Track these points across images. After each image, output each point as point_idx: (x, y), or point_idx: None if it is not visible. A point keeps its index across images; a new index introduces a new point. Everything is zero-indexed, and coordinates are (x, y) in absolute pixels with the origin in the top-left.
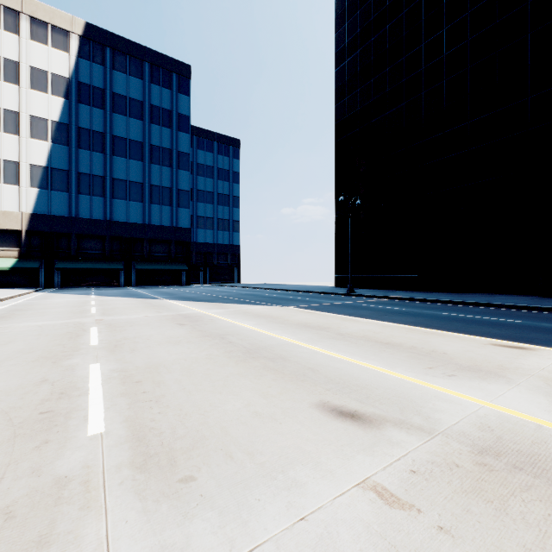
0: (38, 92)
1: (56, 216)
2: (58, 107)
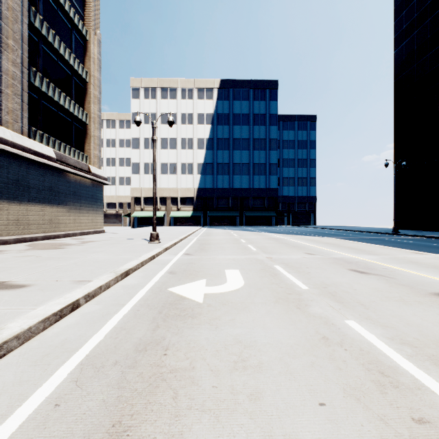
0: (200, 125)
1: (207, 188)
2: (208, 130)
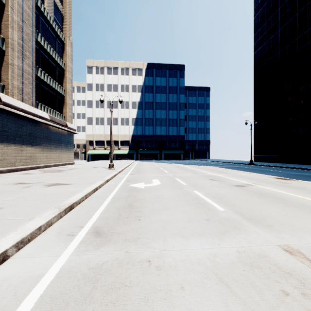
0: (134, 93)
1: (139, 134)
2: (139, 96)
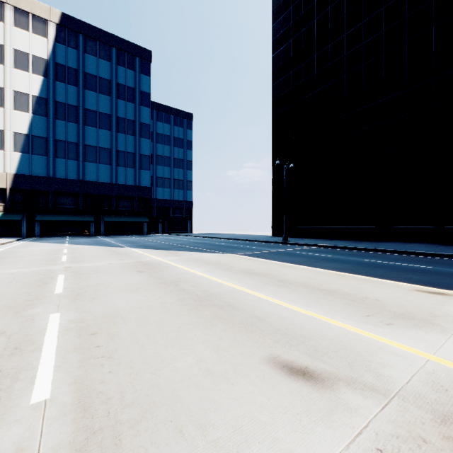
0: (20, 71)
1: (36, 176)
2: (38, 84)
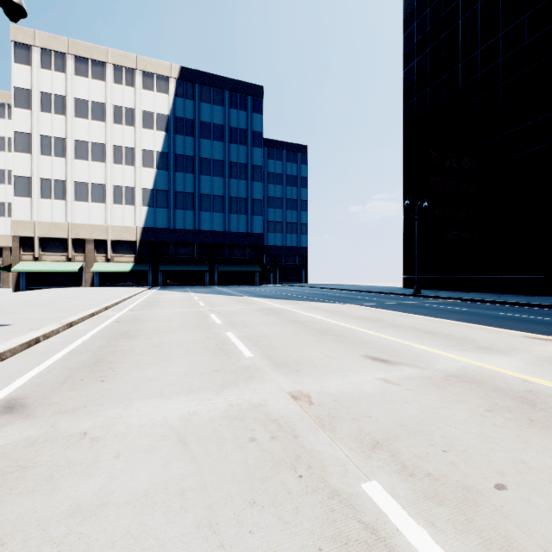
0: (147, 130)
1: (159, 228)
2: (161, 140)
